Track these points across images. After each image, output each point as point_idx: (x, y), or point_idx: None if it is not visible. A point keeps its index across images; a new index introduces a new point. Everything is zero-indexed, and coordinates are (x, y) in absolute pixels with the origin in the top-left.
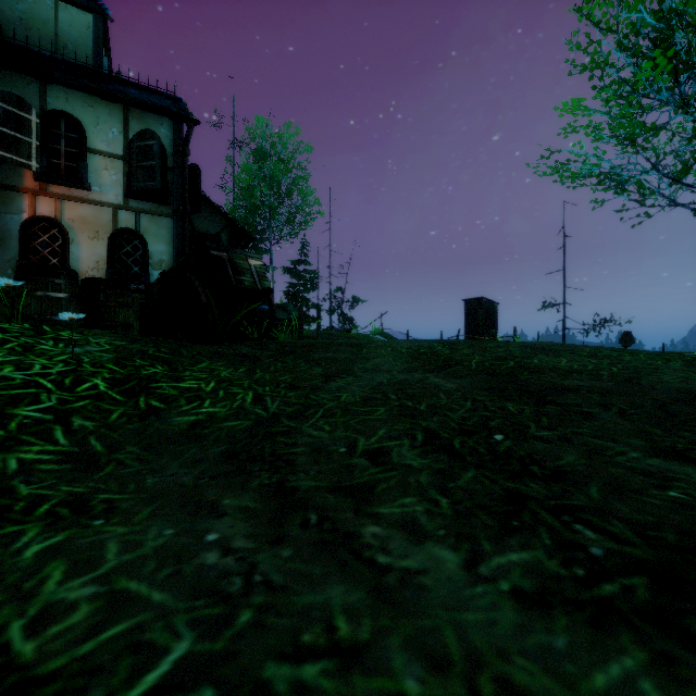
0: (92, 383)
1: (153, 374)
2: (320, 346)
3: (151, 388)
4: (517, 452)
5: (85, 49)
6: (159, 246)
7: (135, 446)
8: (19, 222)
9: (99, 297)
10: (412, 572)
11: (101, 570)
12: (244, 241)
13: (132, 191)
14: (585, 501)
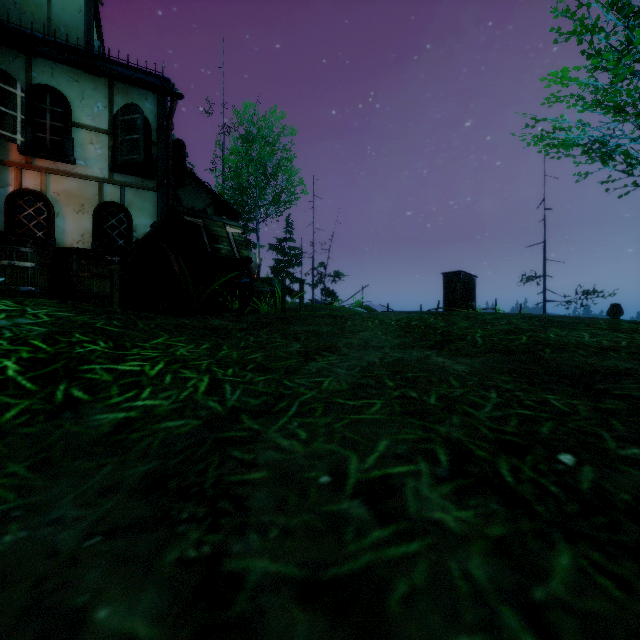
0: None
1: (89, 353)
2: (300, 318)
3: (79, 372)
4: (616, 495)
5: (77, 32)
6: (144, 219)
7: (22, 463)
8: (4, 195)
9: (71, 267)
10: None
11: None
12: (229, 217)
13: (116, 165)
14: None
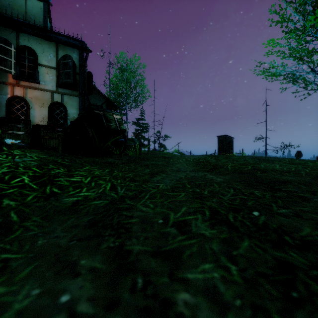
0: (21, 178)
1: (57, 173)
2: (148, 158)
3: (54, 181)
4: (271, 225)
5: (39, 18)
6: (72, 110)
7: (38, 217)
8: (5, 99)
9: (40, 134)
10: None
11: None
12: (113, 109)
13: (59, 84)
14: None
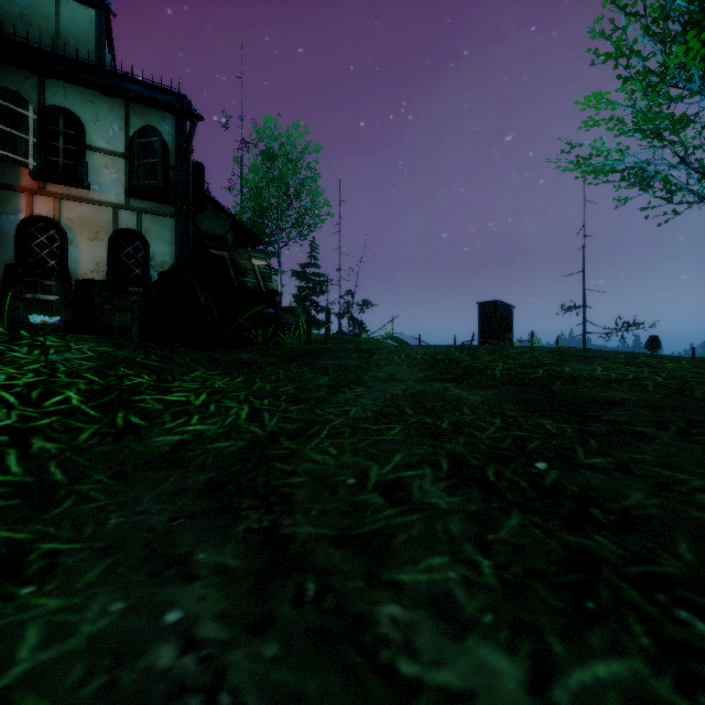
0: (64, 396)
1: (137, 385)
2: (327, 352)
3: (133, 402)
4: (568, 487)
5: (87, 45)
6: (161, 247)
7: (104, 473)
8: (15, 222)
9: (94, 300)
10: (452, 696)
11: (3, 680)
12: (250, 243)
13: (133, 190)
14: (679, 568)
